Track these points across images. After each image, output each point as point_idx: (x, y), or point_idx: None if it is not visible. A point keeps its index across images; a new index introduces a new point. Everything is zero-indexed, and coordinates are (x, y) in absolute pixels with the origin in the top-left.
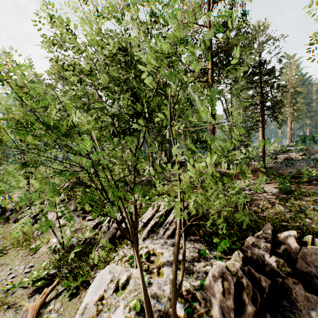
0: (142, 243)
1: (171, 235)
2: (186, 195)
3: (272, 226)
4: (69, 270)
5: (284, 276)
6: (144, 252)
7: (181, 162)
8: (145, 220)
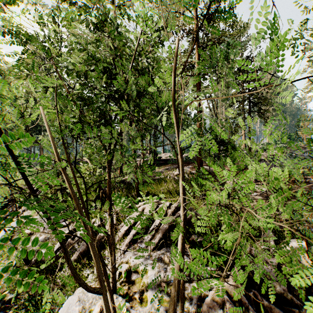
0: (122, 256)
1: (157, 246)
2: (172, 195)
3: (273, 234)
4: (29, 295)
5: (300, 304)
6: (124, 269)
7: (166, 160)
8: (127, 227)
